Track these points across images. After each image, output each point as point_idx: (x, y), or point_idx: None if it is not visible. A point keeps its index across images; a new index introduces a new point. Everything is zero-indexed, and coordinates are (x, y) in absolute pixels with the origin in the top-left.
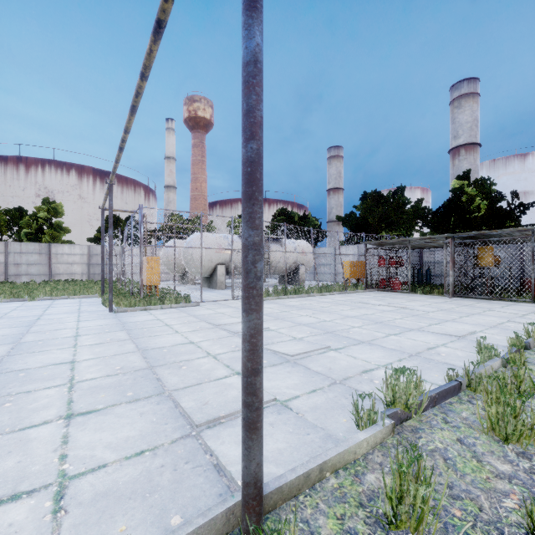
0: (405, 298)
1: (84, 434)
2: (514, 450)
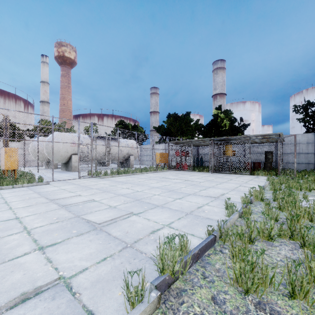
0: (189, 174)
1: None
2: (253, 301)
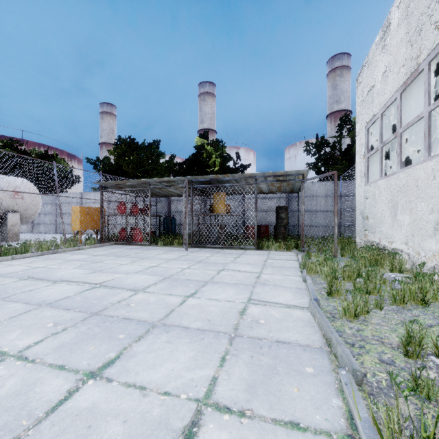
0: (135, 256)
1: None
2: None
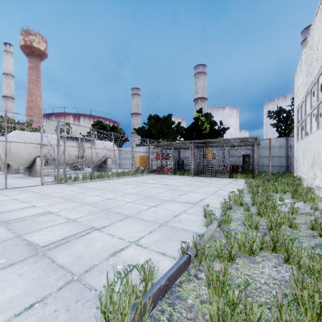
0: (169, 178)
1: None
2: None
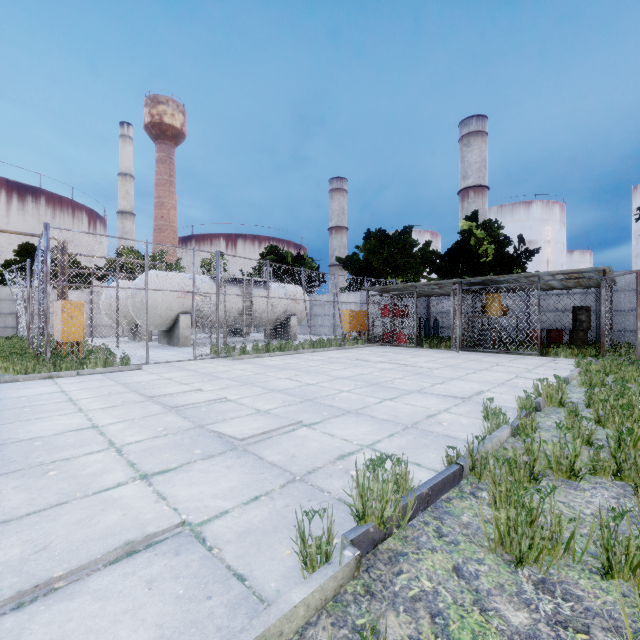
0: (410, 354)
1: None
2: (531, 577)
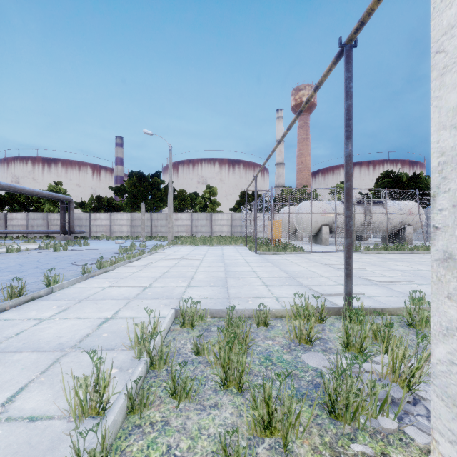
0: None
1: (275, 290)
2: None
